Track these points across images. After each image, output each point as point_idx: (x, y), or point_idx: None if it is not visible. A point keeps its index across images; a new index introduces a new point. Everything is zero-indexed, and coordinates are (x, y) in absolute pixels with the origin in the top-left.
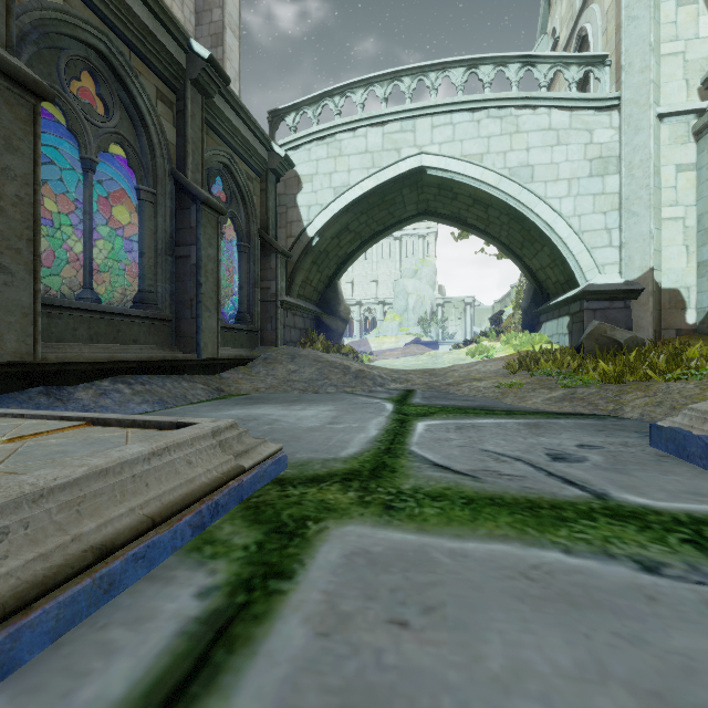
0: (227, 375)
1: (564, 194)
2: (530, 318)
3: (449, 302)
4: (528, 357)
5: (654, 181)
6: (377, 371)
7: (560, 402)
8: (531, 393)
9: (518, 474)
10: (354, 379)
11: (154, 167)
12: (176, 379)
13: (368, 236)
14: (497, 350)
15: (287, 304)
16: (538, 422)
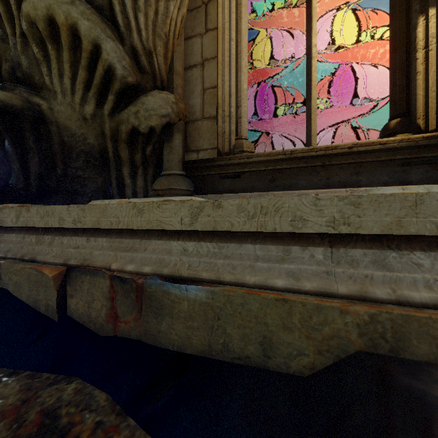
0: None
1: None
2: None
3: None
4: None
5: None
6: None
7: None
8: None
9: None
10: None
11: None
12: None
13: None
14: None
15: None
16: None
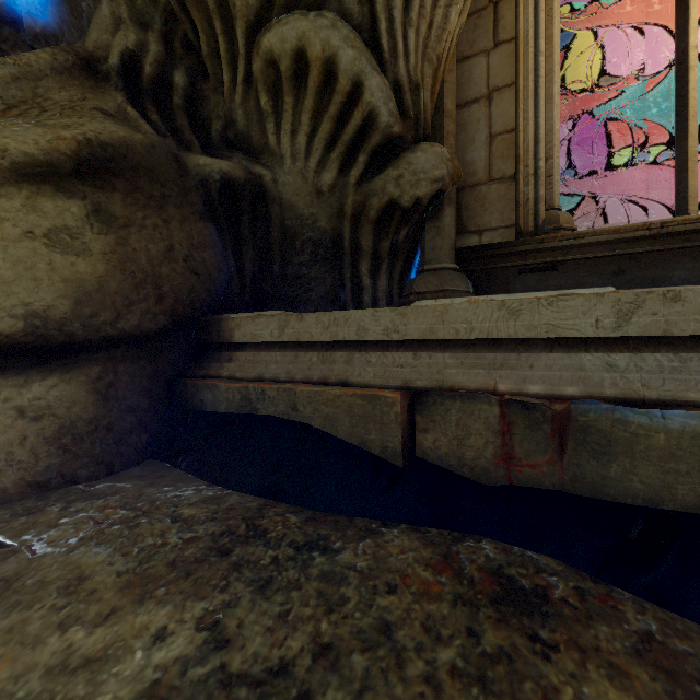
0: None
1: None
2: None
3: None
4: None
5: None
6: None
7: None
8: None
9: None
10: None
11: None
12: None
13: None
14: None
15: None
16: None
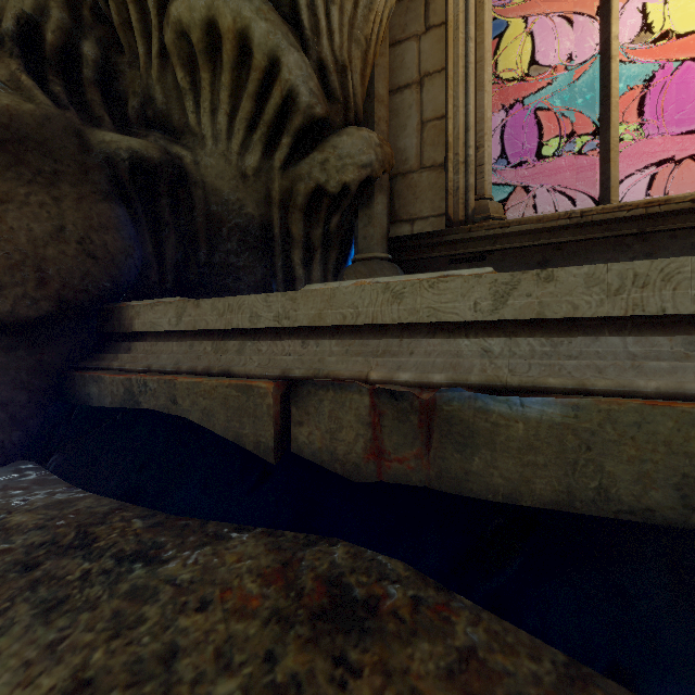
0: None
1: None
2: None
3: None
4: None
5: None
6: None
7: None
8: None
9: None
10: None
11: None
12: None
13: None
14: None
15: None
16: None
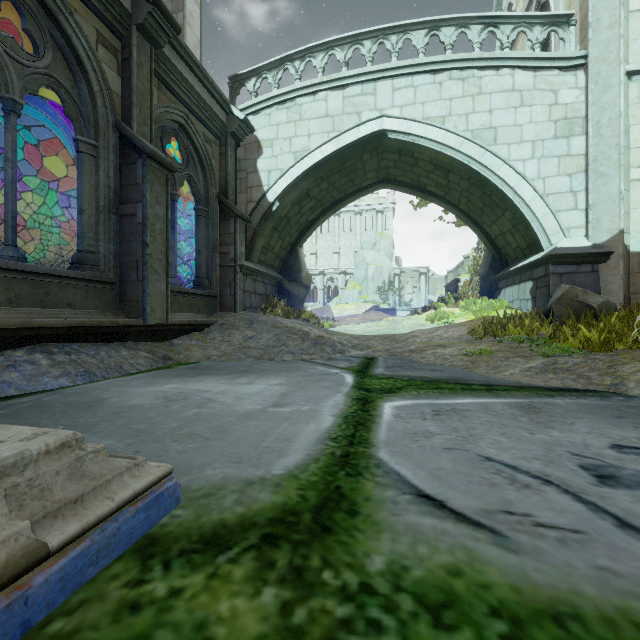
0: (179, 342)
1: (528, 156)
2: (488, 284)
3: (405, 272)
4: (492, 323)
5: (623, 141)
6: (337, 337)
7: (542, 373)
8: (505, 362)
9: (567, 523)
10: (313, 346)
11: (95, 118)
12: (115, 347)
13: (329, 203)
14: (456, 315)
15: (246, 269)
16: (531, 402)
